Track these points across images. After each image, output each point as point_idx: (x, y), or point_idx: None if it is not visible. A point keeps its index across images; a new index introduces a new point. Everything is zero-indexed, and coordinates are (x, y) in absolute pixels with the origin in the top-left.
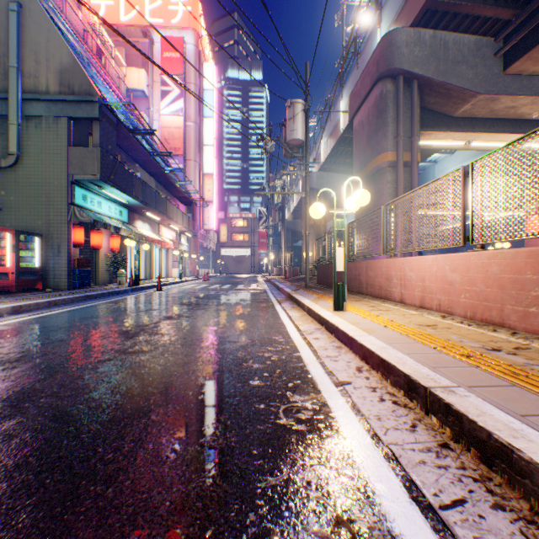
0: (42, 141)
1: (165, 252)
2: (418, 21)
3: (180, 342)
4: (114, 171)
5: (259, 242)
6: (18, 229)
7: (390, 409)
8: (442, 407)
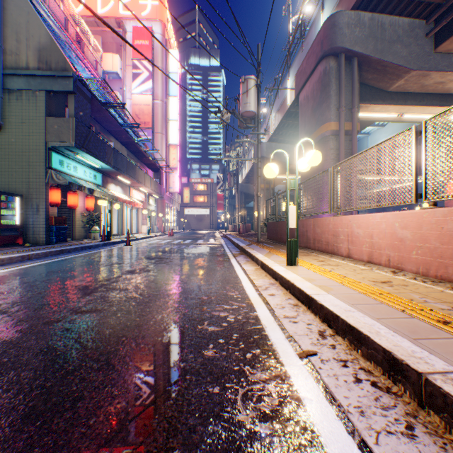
0: (22, 111)
1: (135, 211)
2: (358, 4)
3: (136, 299)
4: (88, 139)
5: (217, 203)
6: (0, 190)
7: (372, 396)
8: (451, 406)
